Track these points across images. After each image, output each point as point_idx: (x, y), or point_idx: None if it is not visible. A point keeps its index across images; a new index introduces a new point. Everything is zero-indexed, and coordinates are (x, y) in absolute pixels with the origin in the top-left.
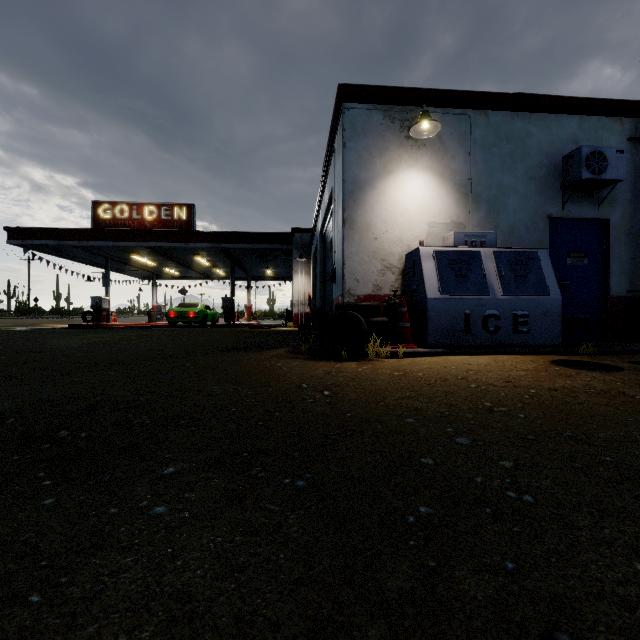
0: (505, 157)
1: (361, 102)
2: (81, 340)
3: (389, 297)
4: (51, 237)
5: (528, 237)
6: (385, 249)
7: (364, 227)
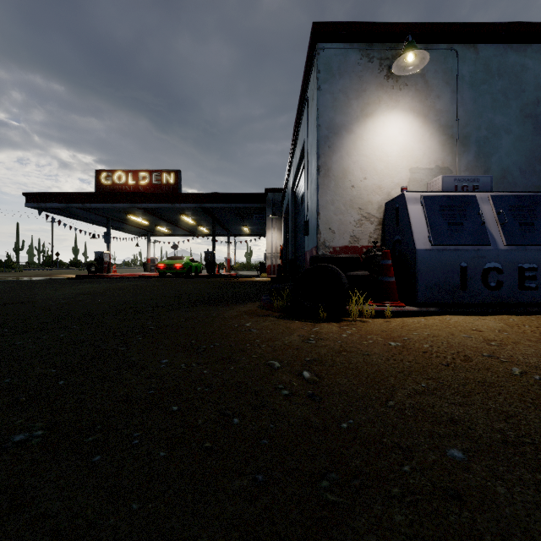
0: (497, 94)
1: (337, 41)
2: (71, 291)
3: (368, 249)
4: (60, 200)
5: (523, 182)
6: (363, 197)
7: (340, 174)
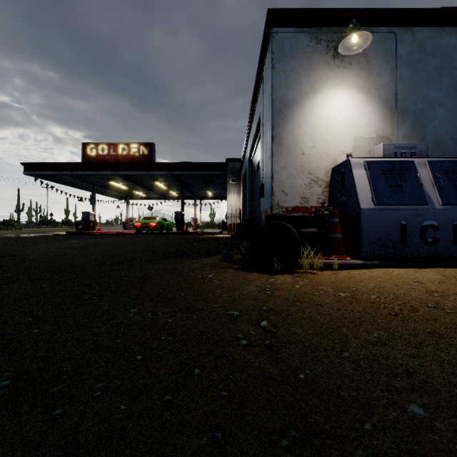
0: (431, 71)
1: (289, 26)
2: (60, 245)
3: (316, 208)
4: (53, 169)
5: (455, 149)
6: (312, 163)
7: (292, 143)
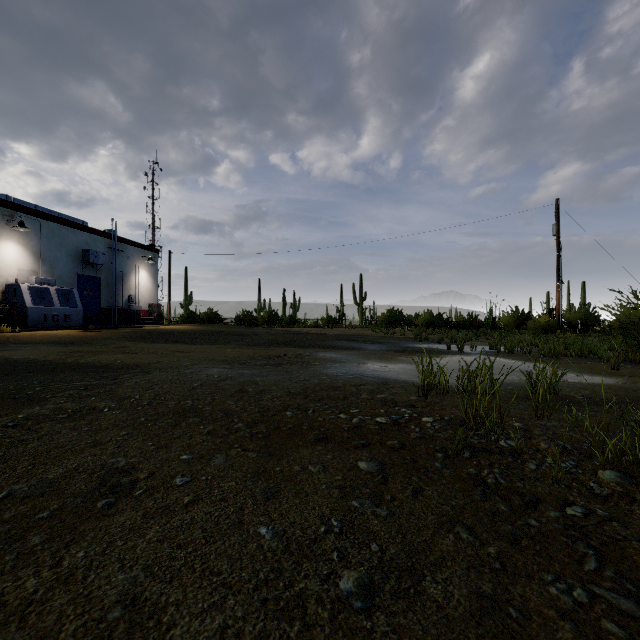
0: (58, 244)
1: None
2: None
3: None
4: None
5: (68, 281)
6: None
7: None
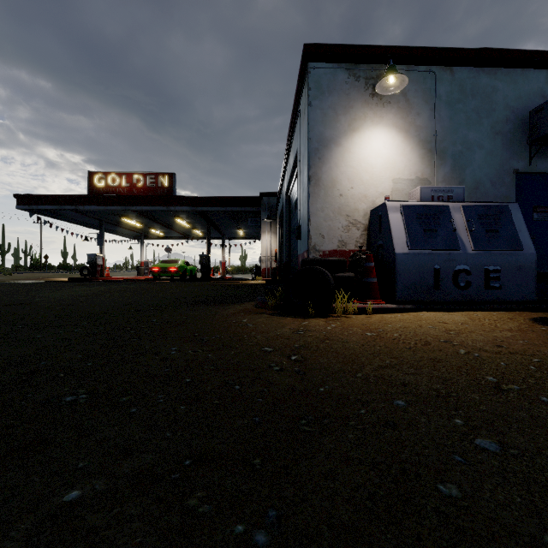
0: (470, 113)
1: (326, 61)
2: (69, 293)
3: (354, 252)
4: (53, 203)
5: (494, 192)
6: (350, 205)
7: (329, 184)
